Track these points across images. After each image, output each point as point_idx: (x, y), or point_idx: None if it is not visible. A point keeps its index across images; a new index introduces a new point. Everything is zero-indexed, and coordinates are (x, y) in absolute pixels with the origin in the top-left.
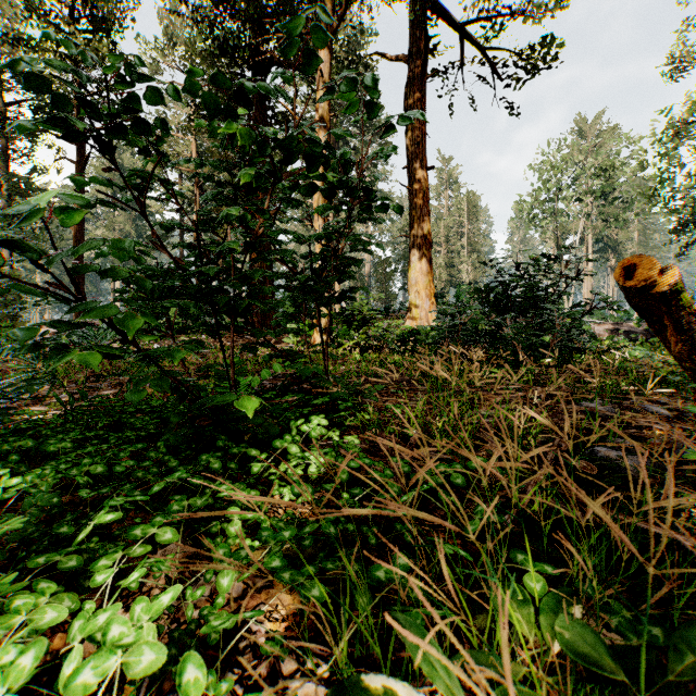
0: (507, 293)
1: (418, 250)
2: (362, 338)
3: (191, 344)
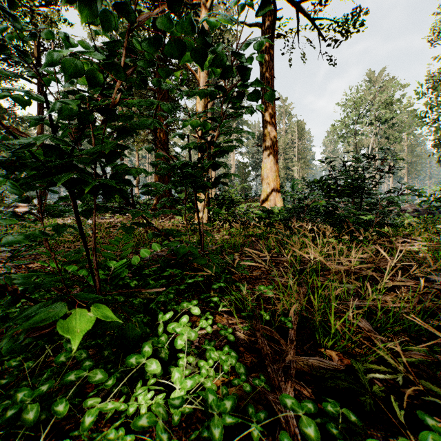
0: (336, 183)
1: (268, 155)
2: (230, 215)
3: (26, 233)
